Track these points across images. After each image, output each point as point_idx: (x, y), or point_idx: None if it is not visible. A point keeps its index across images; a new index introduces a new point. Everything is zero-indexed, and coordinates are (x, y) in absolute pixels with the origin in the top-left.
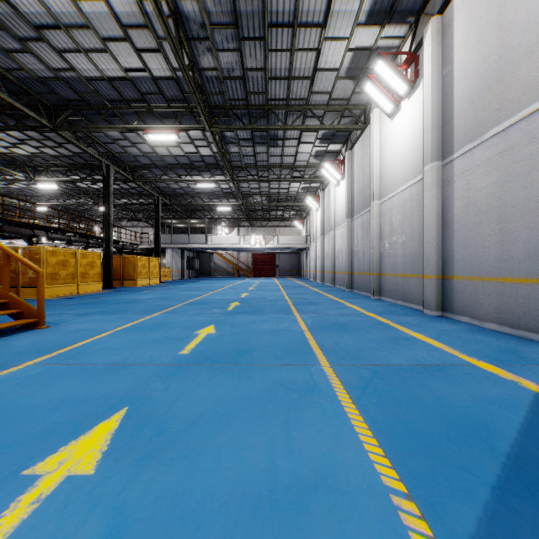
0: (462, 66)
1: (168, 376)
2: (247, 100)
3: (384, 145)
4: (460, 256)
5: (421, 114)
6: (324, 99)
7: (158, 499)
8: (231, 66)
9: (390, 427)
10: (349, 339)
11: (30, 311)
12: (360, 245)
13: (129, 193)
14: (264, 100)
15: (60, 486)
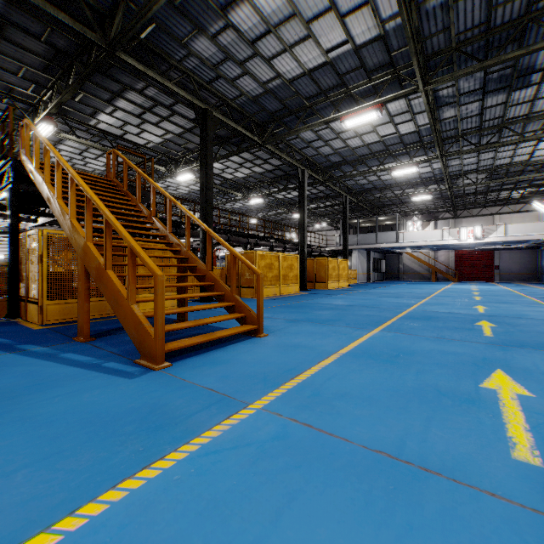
0: None
1: None
2: (487, 23)
3: None
4: None
5: None
6: None
7: None
8: None
9: None
10: None
11: (251, 316)
12: None
13: (317, 197)
14: (522, 9)
15: None
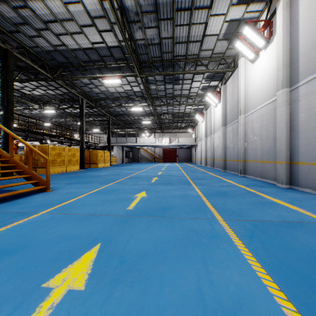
0: (305, 24)
1: (122, 223)
2: (161, 57)
3: (247, 80)
4: (303, 149)
5: (274, 58)
6: (209, 54)
7: (127, 312)
8: (152, 37)
9: (277, 267)
10: (231, 202)
11: (42, 181)
12: (231, 143)
13: (93, 114)
14: (172, 56)
15: (64, 297)
